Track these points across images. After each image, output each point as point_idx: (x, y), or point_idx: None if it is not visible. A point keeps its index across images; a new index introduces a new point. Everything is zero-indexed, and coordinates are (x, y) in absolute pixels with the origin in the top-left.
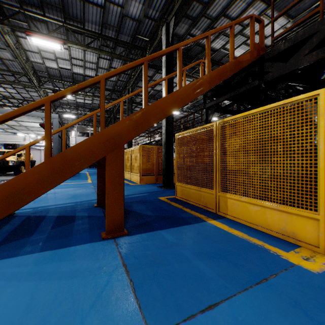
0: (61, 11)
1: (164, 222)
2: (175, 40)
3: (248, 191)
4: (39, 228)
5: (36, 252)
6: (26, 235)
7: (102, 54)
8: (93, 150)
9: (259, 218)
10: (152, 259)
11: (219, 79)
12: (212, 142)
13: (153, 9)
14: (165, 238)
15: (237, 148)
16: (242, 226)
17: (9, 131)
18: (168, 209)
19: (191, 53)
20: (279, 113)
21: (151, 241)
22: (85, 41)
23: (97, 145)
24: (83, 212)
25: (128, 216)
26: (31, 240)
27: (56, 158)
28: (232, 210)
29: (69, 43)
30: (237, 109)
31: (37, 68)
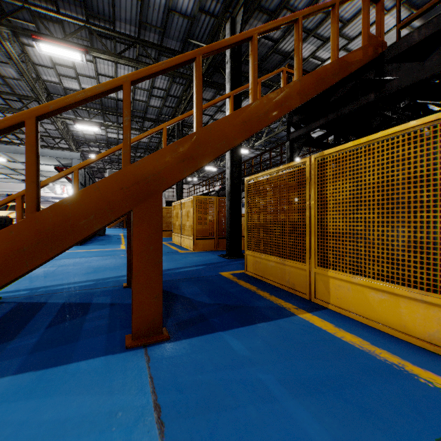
0: (81, 6)
1: (228, 315)
2: (244, 45)
3: (366, 268)
4: (29, 325)
5: (10, 374)
6: (4, 339)
7: (140, 66)
8: (110, 200)
9: (387, 313)
10: (207, 393)
11: (315, 89)
12: (302, 189)
13: (212, 0)
14: (230, 348)
15: (347, 197)
16: (357, 325)
17: (15, 178)
18: (234, 292)
19: (266, 65)
20: (425, 136)
21: (206, 354)
22: (117, 50)
23: (118, 192)
24: (104, 297)
25: (172, 304)
26: (8, 350)
27: (45, 213)
28: (338, 298)
29: (94, 51)
30: (336, 142)
31: (52, 90)
